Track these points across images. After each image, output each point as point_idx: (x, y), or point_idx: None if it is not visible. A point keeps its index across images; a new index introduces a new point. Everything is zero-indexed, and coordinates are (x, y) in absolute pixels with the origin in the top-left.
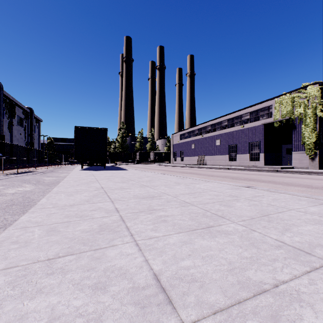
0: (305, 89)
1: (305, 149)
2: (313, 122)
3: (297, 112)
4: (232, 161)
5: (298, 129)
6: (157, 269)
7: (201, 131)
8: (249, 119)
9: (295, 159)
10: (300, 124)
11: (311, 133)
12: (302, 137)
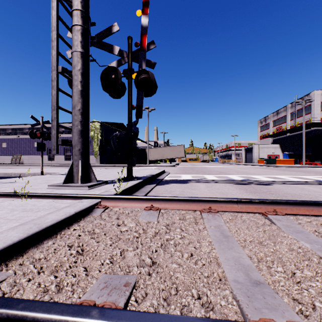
0: (94, 123)
1: (94, 154)
2: (97, 141)
3: (91, 134)
4: (51, 160)
5: (91, 143)
6: (60, 171)
7: (16, 131)
8: (64, 131)
9: (90, 159)
10: (92, 141)
11: (96, 146)
12: (93, 148)
